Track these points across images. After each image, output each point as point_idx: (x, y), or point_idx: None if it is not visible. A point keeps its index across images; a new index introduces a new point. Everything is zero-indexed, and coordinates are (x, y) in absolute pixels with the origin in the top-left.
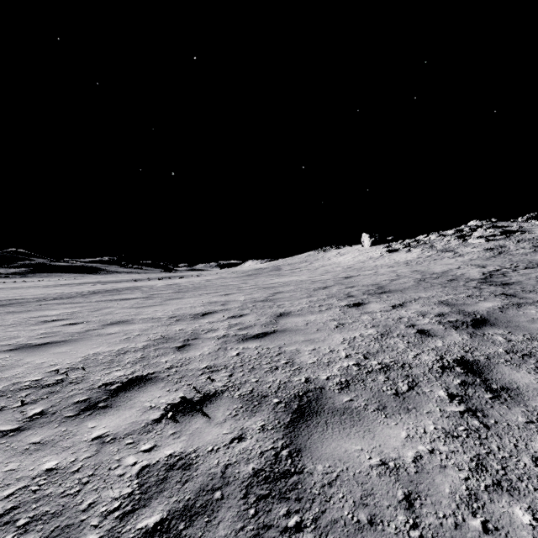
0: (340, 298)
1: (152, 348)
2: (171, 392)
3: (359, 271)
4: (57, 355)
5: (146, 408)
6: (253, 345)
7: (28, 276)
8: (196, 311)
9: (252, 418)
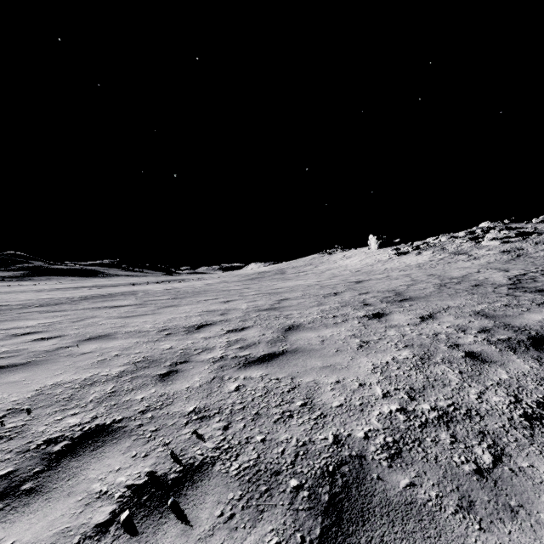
0: (355, 306)
1: (129, 376)
2: (138, 459)
3: (369, 274)
4: (5, 386)
5: (92, 497)
6: (257, 373)
7: (25, 279)
8: (191, 322)
9: (258, 525)
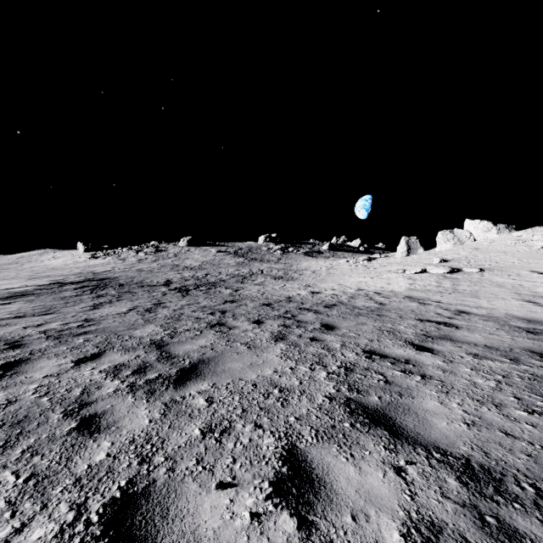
0: (26, 278)
1: None
2: None
3: (55, 270)
4: None
5: None
6: None
7: None
8: None
9: None
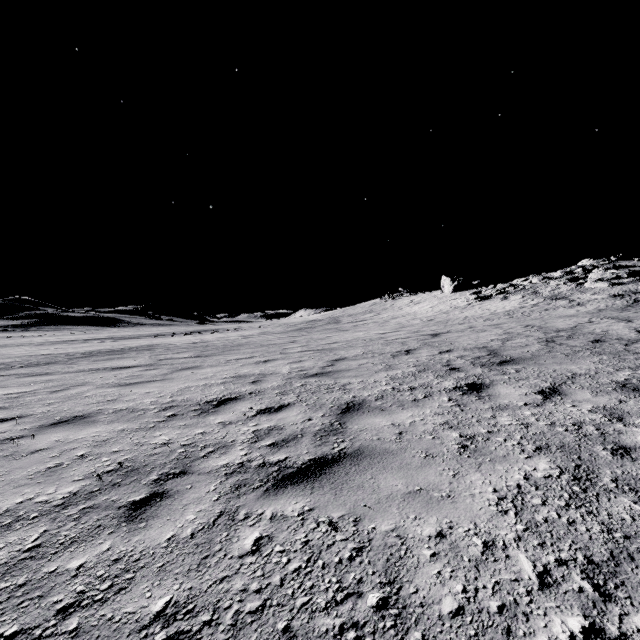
0: (438, 372)
1: (79, 506)
2: None
3: (446, 325)
4: None
5: None
6: (295, 504)
7: (31, 329)
8: (209, 395)
9: None
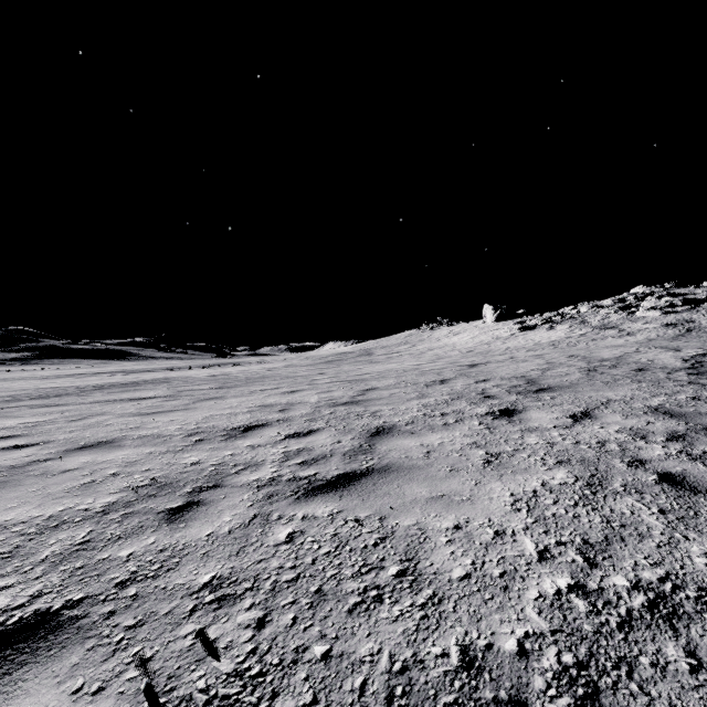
0: (472, 399)
1: (120, 512)
2: (82, 699)
3: (486, 356)
4: None
5: None
6: (325, 508)
7: (32, 362)
8: (235, 422)
9: None
